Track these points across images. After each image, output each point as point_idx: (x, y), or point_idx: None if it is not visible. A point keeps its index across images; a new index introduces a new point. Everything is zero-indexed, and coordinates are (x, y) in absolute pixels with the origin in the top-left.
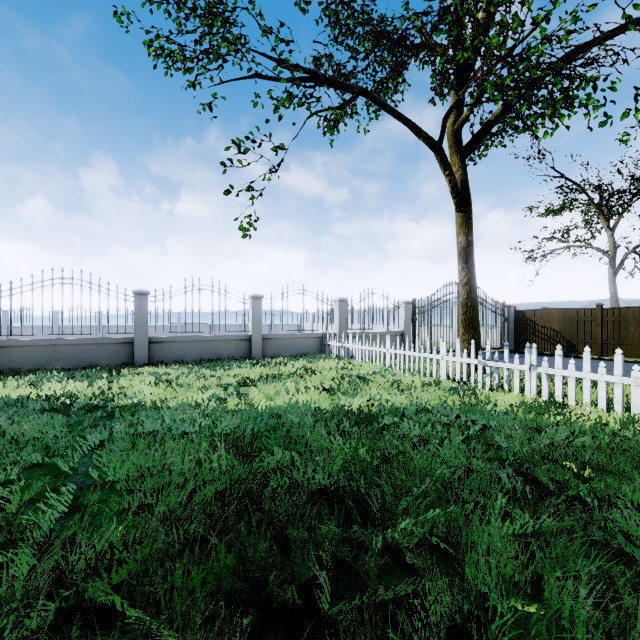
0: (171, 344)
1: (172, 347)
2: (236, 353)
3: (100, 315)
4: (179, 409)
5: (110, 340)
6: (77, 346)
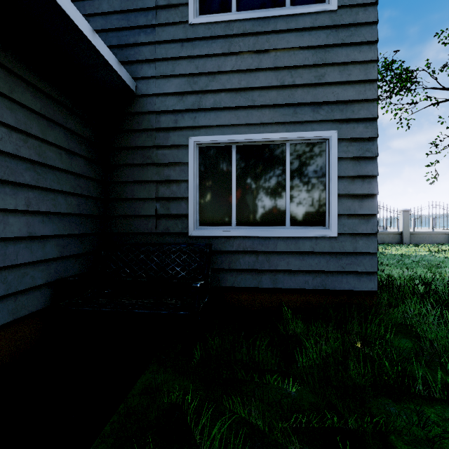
0: None
1: None
2: (392, 241)
3: None
4: (427, 255)
5: None
6: None
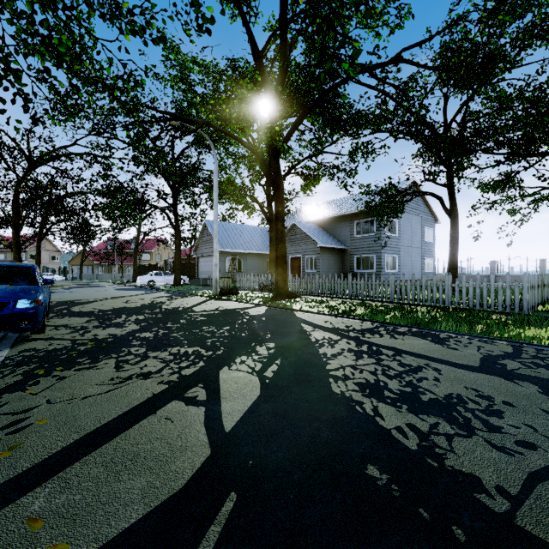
0: (503, 277)
1: (503, 278)
2: None
3: (511, 269)
4: None
5: (483, 275)
6: (473, 277)
